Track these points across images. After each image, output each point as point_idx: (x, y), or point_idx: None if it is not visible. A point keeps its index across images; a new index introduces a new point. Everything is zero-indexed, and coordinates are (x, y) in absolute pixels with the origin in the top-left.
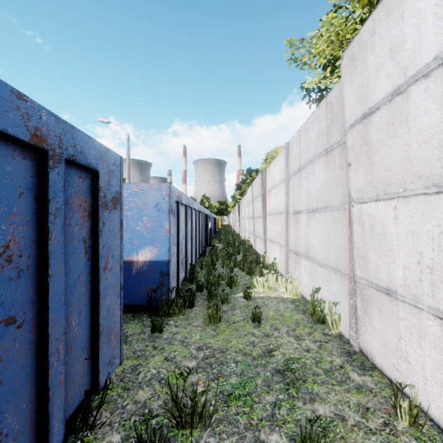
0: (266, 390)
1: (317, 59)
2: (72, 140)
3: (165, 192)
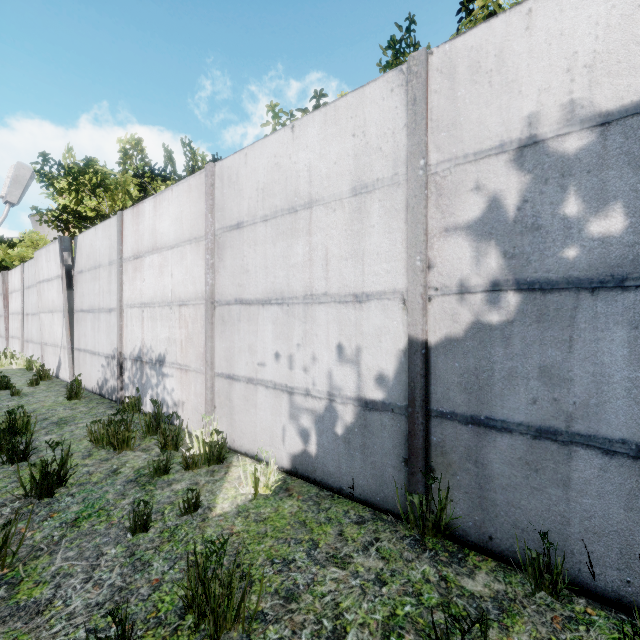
0: None
1: (57, 200)
2: None
3: None
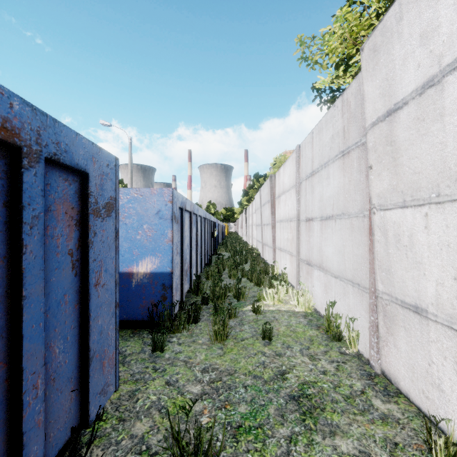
0: (279, 421)
1: (329, 57)
2: (54, 136)
3: (167, 197)
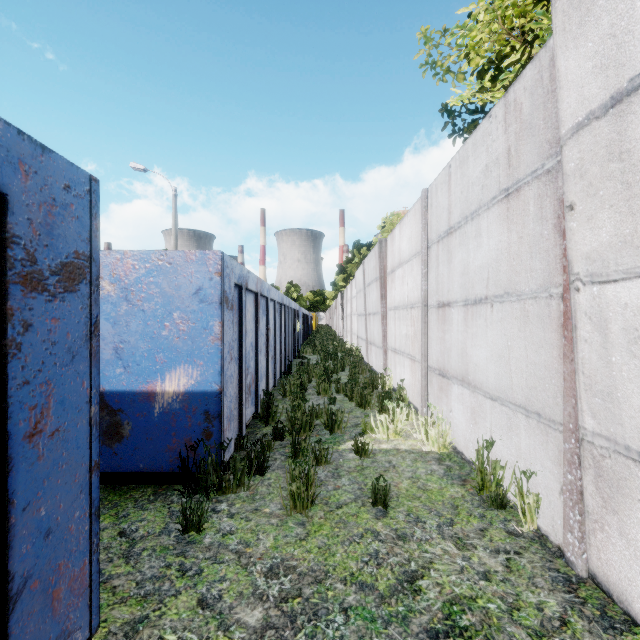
0: None
1: (471, 57)
2: None
3: (213, 266)
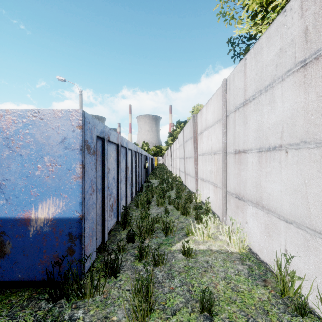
0: None
1: (250, 3)
2: None
3: (75, 121)
